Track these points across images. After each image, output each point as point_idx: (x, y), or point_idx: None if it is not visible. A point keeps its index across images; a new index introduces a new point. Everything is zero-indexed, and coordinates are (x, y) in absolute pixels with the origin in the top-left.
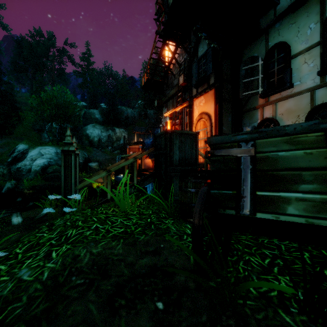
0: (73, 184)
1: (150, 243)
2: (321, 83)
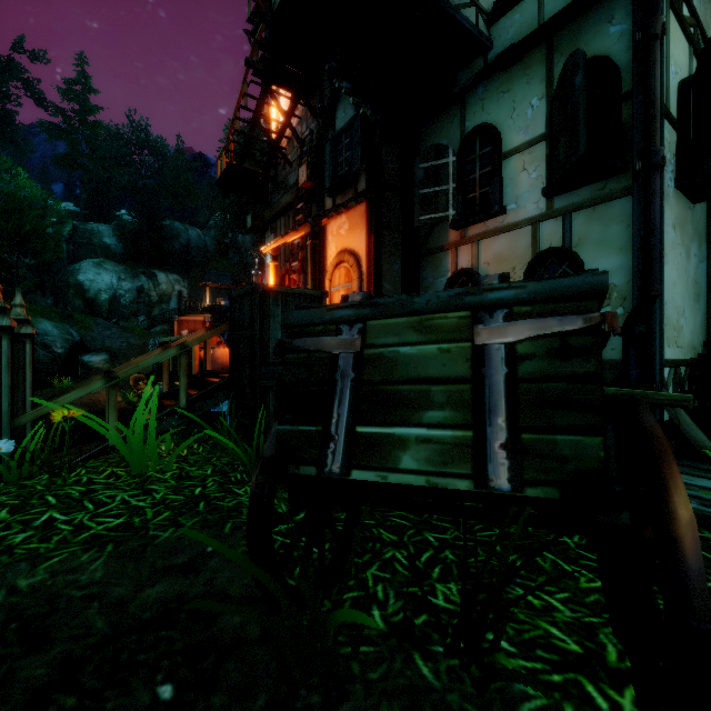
0: (5, 412)
1: (183, 547)
2: (548, 211)
